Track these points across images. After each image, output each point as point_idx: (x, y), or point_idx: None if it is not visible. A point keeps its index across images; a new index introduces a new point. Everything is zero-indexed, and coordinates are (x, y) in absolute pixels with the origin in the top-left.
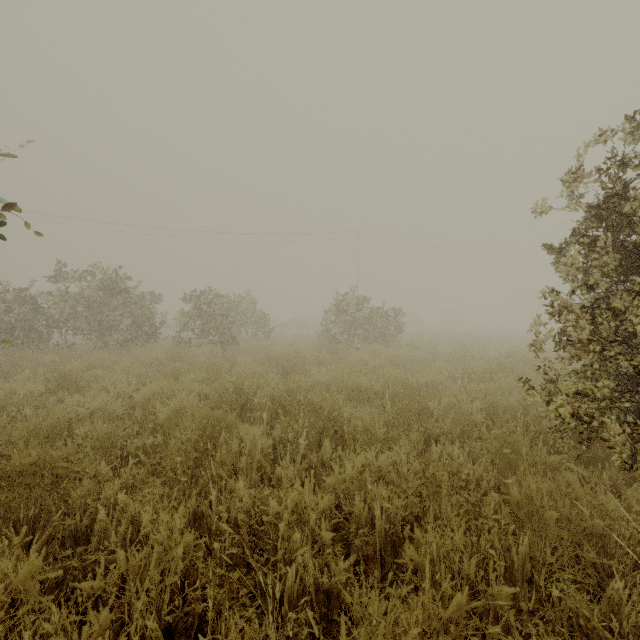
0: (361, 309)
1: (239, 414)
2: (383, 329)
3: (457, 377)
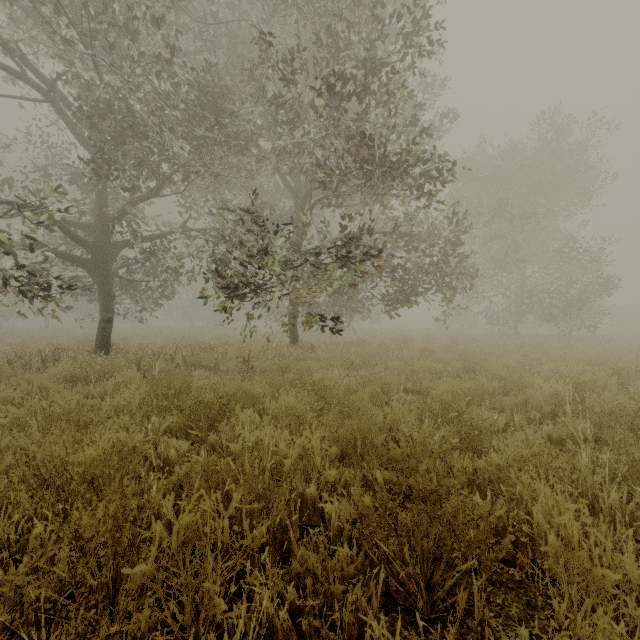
0: None
1: None
2: None
3: None
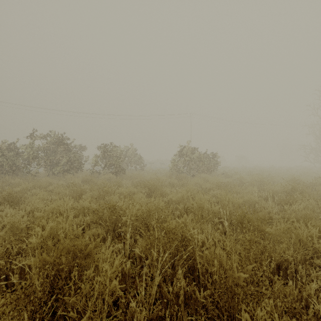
0: (195, 153)
1: (113, 227)
2: (208, 165)
3: (263, 197)
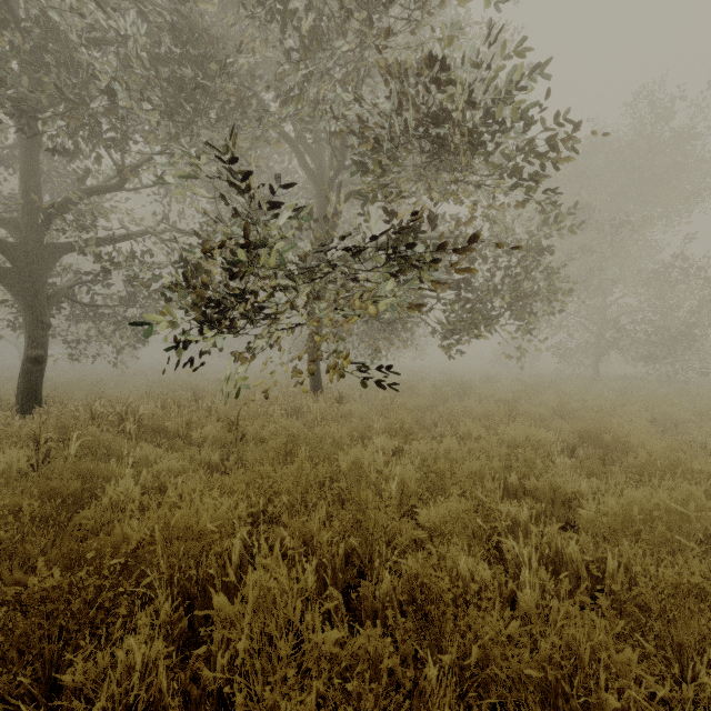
0: None
1: None
2: None
3: None
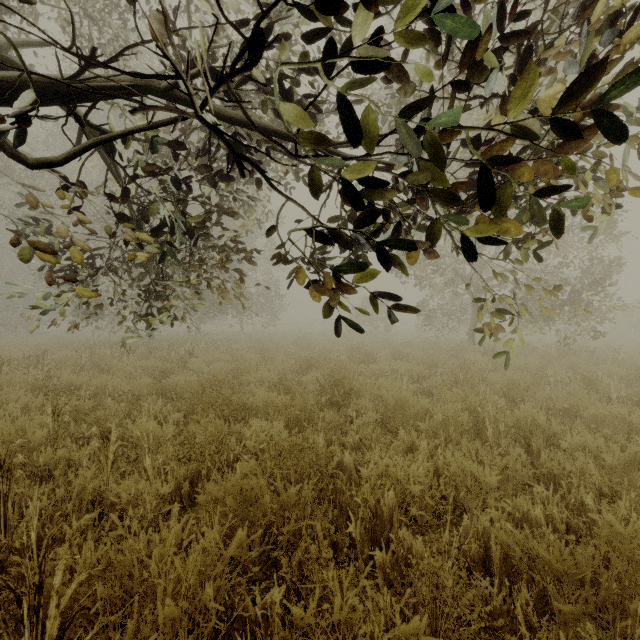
0: None
1: None
2: None
3: None
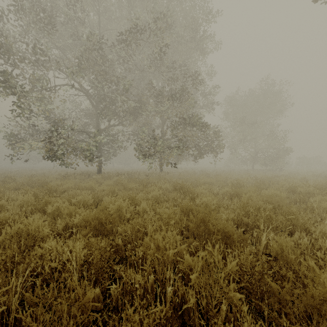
0: None
1: None
2: None
3: None
